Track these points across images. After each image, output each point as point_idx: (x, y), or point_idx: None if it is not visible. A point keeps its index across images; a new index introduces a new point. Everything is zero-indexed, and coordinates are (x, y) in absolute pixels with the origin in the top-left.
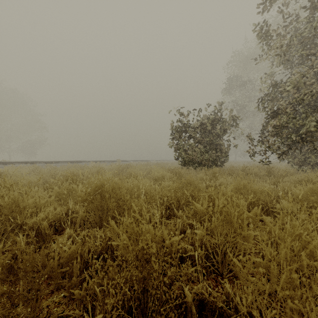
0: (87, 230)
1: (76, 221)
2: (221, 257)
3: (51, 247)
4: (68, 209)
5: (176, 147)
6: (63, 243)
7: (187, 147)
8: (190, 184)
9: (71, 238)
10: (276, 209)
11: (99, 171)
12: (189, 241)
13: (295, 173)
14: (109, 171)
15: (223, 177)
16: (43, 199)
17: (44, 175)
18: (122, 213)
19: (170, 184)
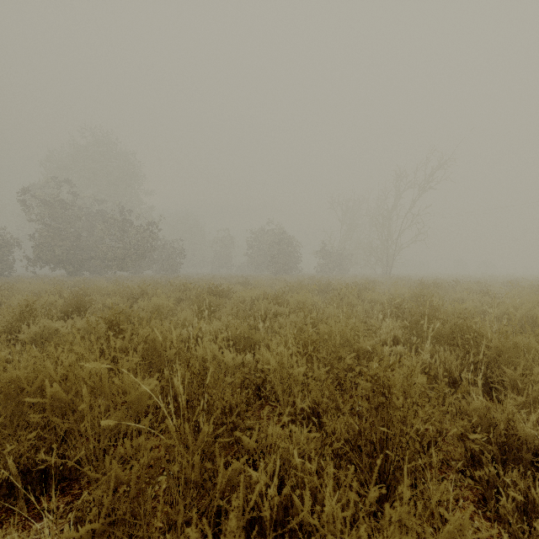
0: None
1: None
2: None
3: None
4: None
5: None
6: None
7: None
8: None
9: None
10: None
11: None
12: None
13: None
14: None
15: None
16: None
17: None
18: None
19: None
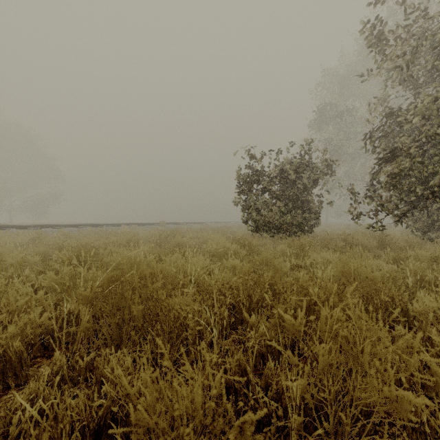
0: (94, 353)
1: (75, 336)
2: (334, 422)
3: (9, 405)
4: (68, 311)
5: (244, 205)
6: (38, 392)
7: (260, 205)
8: (267, 264)
9: (59, 375)
10: (413, 313)
11: (130, 241)
12: (272, 388)
13: (423, 245)
14: (146, 240)
15: (316, 251)
16: (25, 296)
17: (48, 247)
18: (155, 323)
19: (235, 264)
